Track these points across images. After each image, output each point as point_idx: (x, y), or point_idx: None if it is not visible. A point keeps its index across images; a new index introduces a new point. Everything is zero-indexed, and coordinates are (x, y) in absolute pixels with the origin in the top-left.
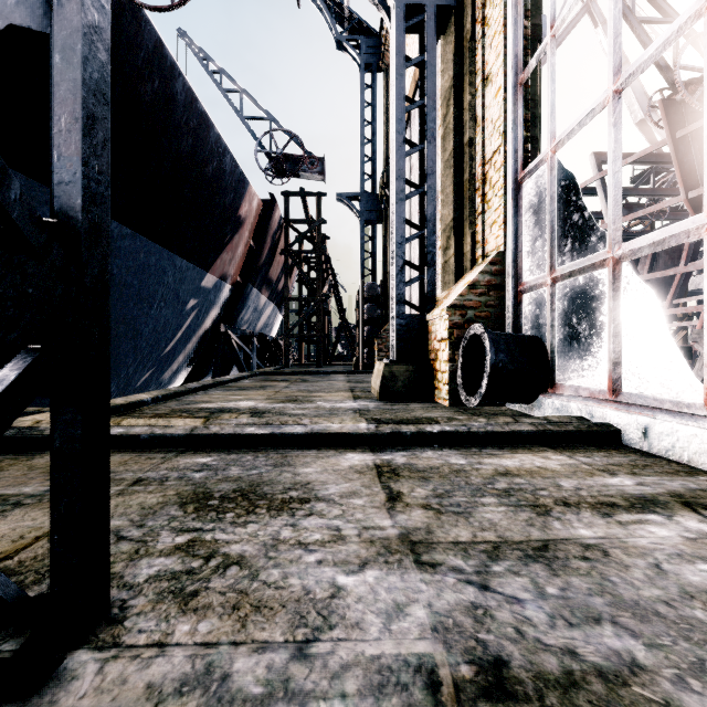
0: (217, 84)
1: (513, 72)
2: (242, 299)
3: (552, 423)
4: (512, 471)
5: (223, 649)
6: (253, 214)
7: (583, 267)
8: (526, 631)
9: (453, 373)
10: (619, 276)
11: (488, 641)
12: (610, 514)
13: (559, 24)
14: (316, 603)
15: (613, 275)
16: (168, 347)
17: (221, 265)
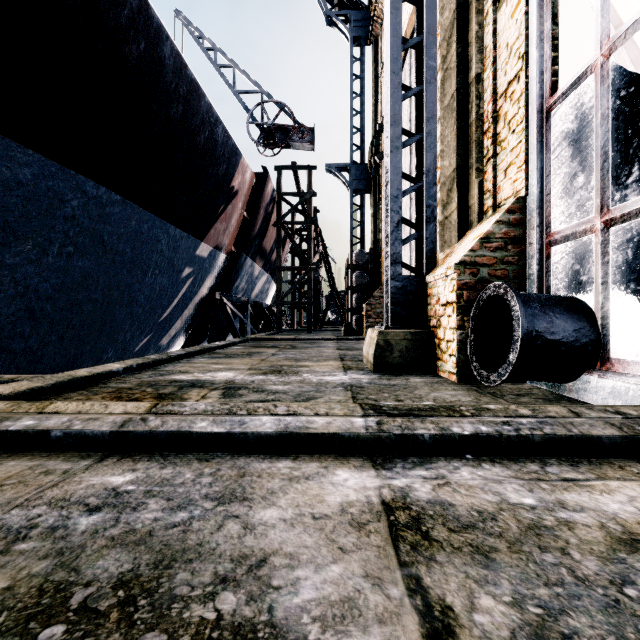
0: (211, 61)
1: None
2: (237, 268)
3: None
4: (638, 533)
5: None
6: (246, 186)
7: None
8: None
9: (462, 343)
10: None
11: None
12: None
13: None
14: None
15: None
16: (165, 313)
17: (215, 235)
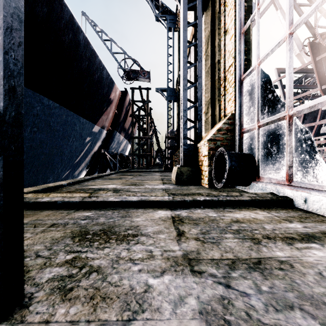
0: (100, 37)
1: (239, 27)
2: (112, 137)
3: (259, 196)
4: (239, 220)
5: (81, 325)
6: (117, 98)
7: (274, 120)
8: (252, 314)
9: (210, 172)
10: (291, 124)
11: (231, 320)
12: (291, 243)
13: (261, 3)
14: (136, 295)
15: (289, 123)
16: (77, 159)
17: (102, 121)
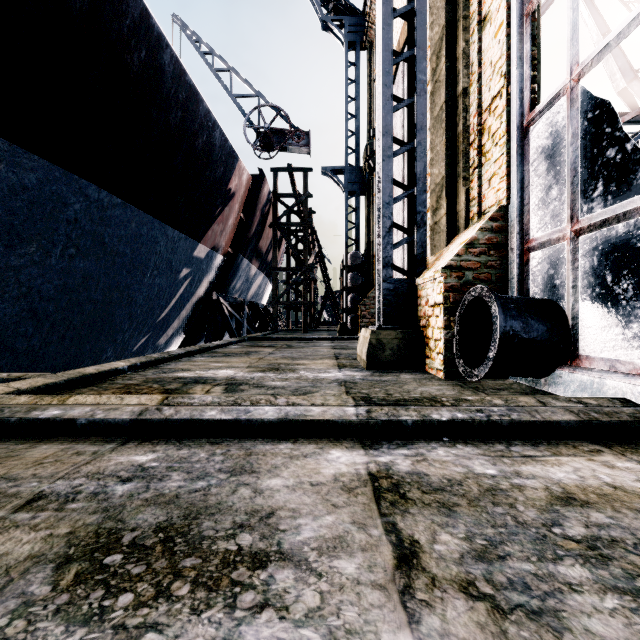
0: (208, 65)
1: (518, 2)
2: (233, 269)
3: (596, 409)
4: (574, 493)
5: None
6: (243, 188)
7: (624, 213)
8: None
9: (449, 342)
10: None
11: None
12: None
13: None
14: None
15: None
16: (163, 314)
17: (212, 236)
